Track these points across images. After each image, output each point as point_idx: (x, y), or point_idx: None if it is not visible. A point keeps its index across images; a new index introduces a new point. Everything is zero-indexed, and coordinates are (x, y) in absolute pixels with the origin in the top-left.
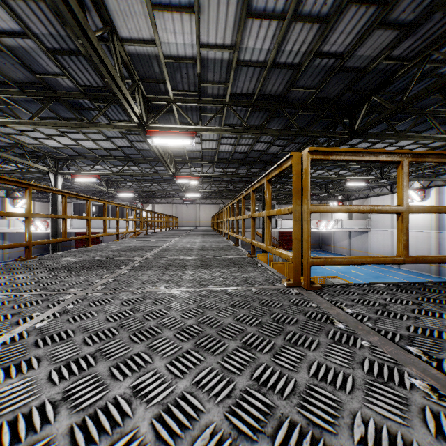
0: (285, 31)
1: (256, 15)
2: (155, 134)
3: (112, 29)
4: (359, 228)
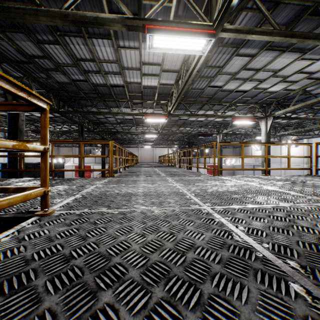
0: None
1: None
2: None
3: None
4: None
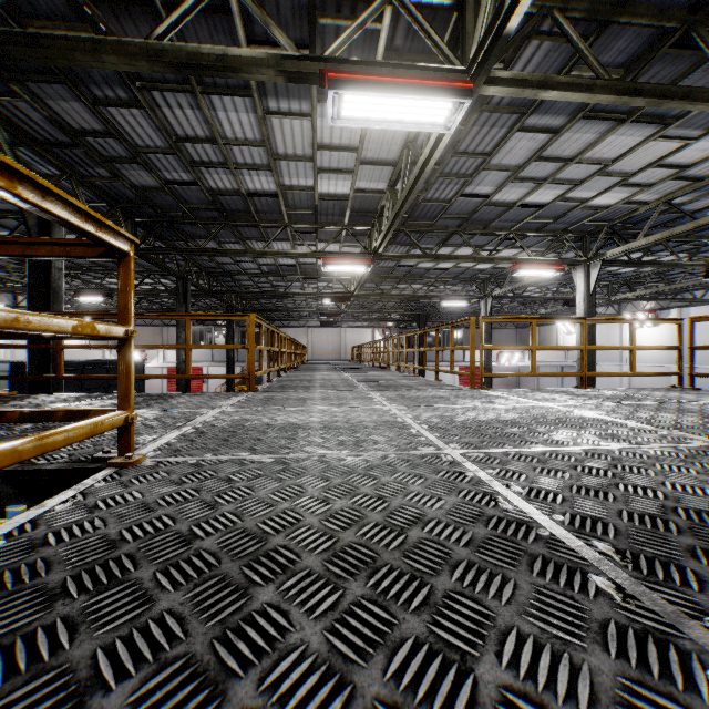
0: None
1: None
2: None
3: None
4: None
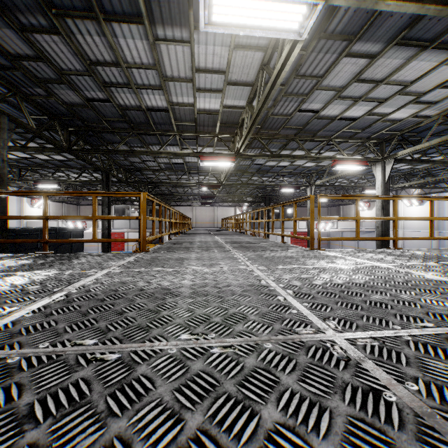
0: None
1: None
2: None
3: None
4: None
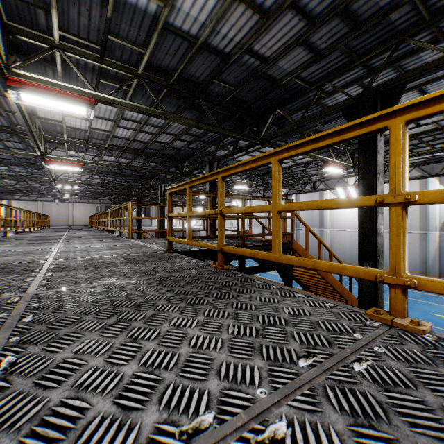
0: (137, 133)
1: (122, 127)
2: (53, 163)
3: (36, 116)
4: None
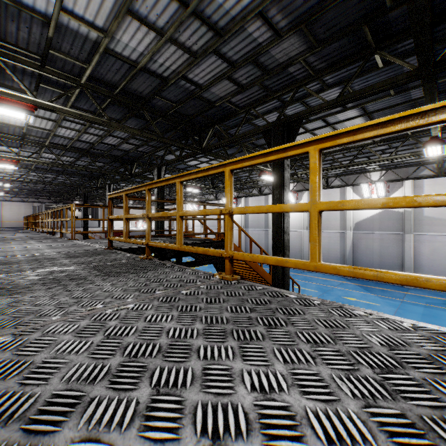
0: (82, 133)
1: (64, 128)
2: None
3: None
4: (167, 226)
